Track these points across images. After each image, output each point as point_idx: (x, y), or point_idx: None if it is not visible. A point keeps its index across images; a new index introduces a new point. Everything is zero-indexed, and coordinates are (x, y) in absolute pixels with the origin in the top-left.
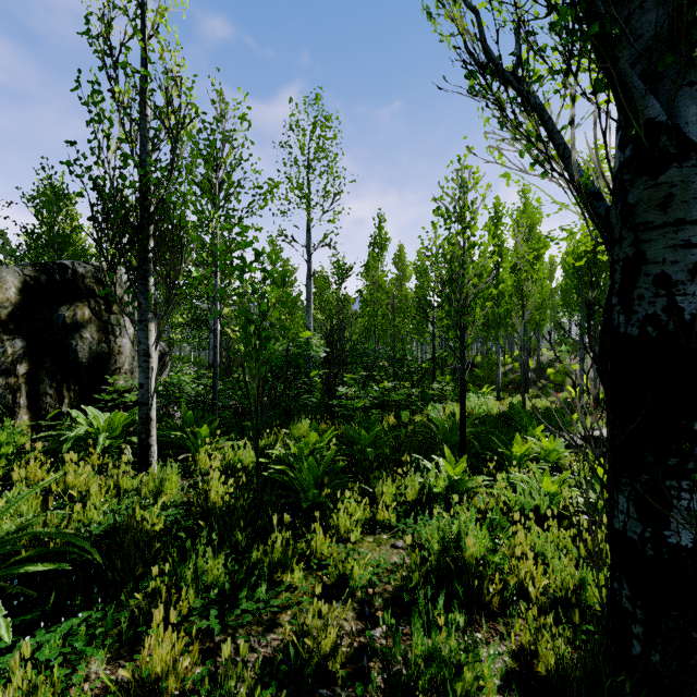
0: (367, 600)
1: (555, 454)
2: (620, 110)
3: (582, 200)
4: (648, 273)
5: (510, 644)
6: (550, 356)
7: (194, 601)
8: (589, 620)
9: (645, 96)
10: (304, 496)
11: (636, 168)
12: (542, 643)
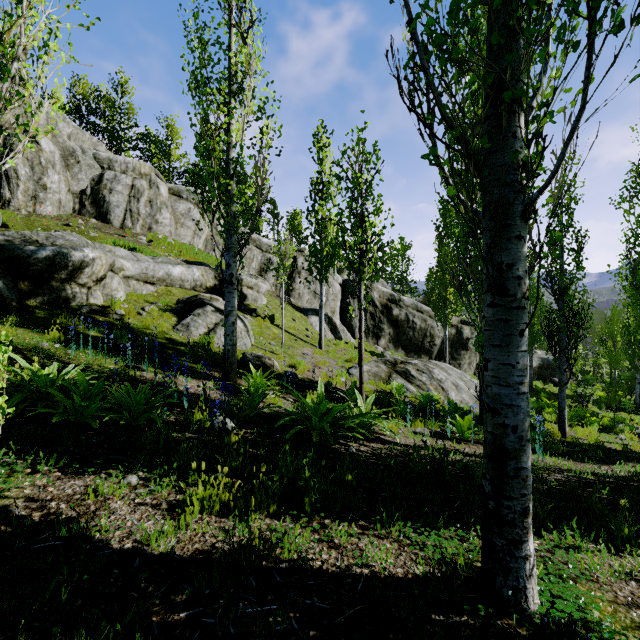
0: None
1: None
2: None
3: None
4: None
5: None
6: None
7: None
8: None
9: None
10: None
11: None
12: None
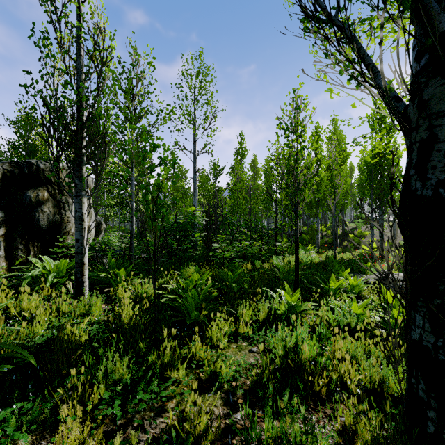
0: (231, 391)
1: (358, 288)
2: (421, 24)
3: (387, 100)
4: (440, 149)
5: (335, 423)
6: (350, 226)
7: (104, 393)
8: (391, 404)
9: (440, 14)
10: (188, 316)
11: (430, 72)
12: (361, 424)
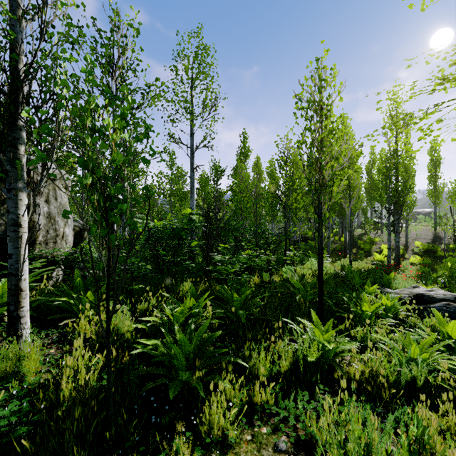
0: None
1: (393, 310)
2: None
3: None
4: None
5: None
6: (358, 232)
7: None
8: None
9: None
10: (175, 373)
11: None
12: None
